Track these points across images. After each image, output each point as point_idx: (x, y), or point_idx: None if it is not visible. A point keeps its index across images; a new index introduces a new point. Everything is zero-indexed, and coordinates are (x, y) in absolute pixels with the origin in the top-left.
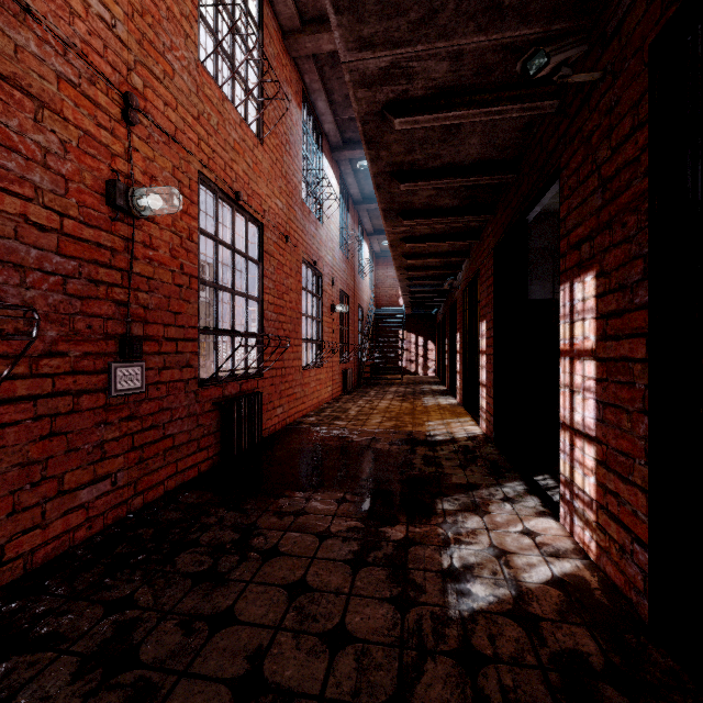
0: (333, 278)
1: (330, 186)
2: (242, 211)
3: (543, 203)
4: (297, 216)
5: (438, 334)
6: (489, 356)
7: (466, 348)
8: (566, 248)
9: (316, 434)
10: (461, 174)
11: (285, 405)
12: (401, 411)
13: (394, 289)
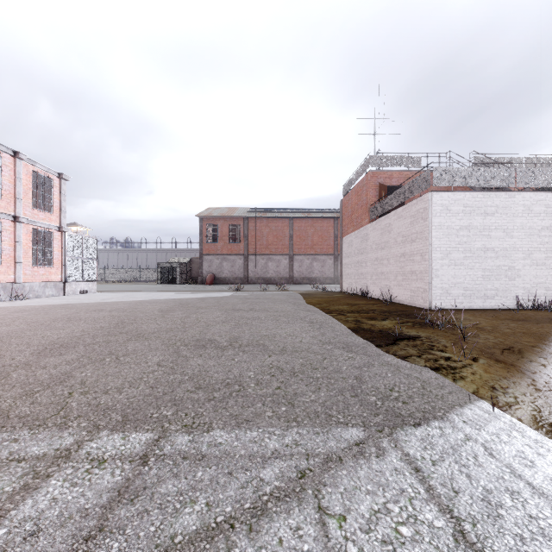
0: None
1: None
2: None
3: None
4: None
5: None
6: None
7: None
8: None
9: None
10: None
11: None
12: None
13: None
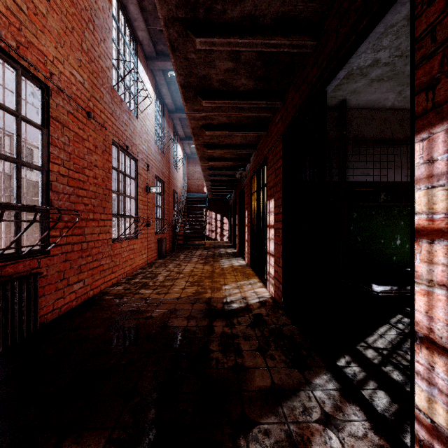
0: (148, 165)
1: (141, 81)
2: (5, 57)
3: (350, 64)
4: (104, 99)
5: (231, 212)
6: (277, 230)
7: (253, 222)
8: (436, 72)
9: (115, 309)
10: (262, 34)
11: (86, 279)
12: (203, 274)
13: (201, 180)
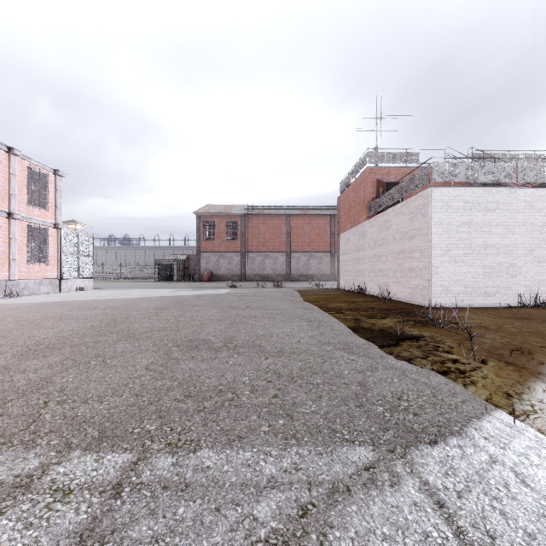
0: None
1: None
2: None
3: None
4: None
5: None
6: None
7: None
8: None
9: None
10: None
11: None
12: None
13: None
